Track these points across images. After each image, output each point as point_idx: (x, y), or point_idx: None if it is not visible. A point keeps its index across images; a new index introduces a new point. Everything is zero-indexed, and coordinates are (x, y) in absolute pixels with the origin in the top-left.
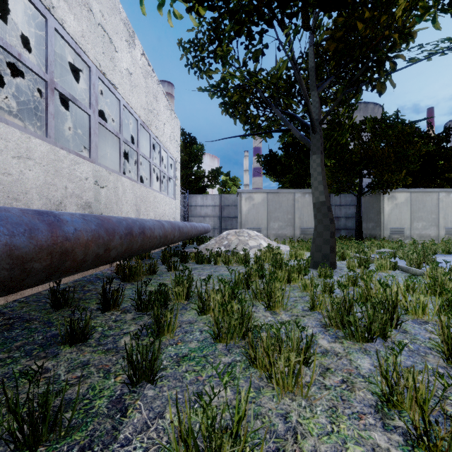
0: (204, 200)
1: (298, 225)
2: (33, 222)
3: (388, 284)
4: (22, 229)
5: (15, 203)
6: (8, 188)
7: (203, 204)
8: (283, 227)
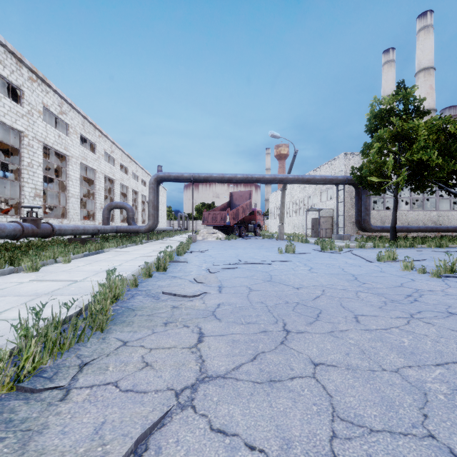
0: None
1: None
2: (417, 227)
3: None
4: (416, 228)
5: (416, 224)
6: (415, 221)
7: None
8: None
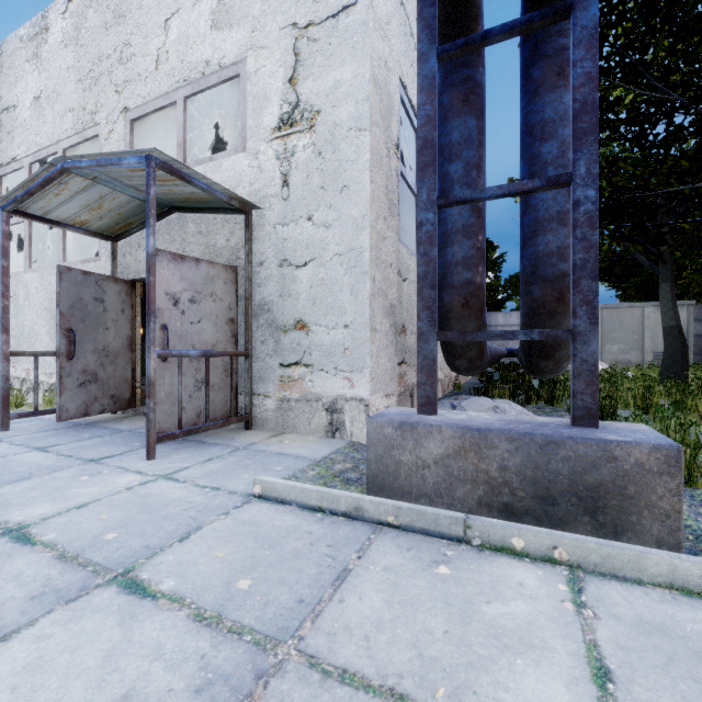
0: (507, 318)
1: (649, 348)
2: None
3: (700, 378)
4: None
5: None
6: None
7: (505, 323)
8: (625, 351)
